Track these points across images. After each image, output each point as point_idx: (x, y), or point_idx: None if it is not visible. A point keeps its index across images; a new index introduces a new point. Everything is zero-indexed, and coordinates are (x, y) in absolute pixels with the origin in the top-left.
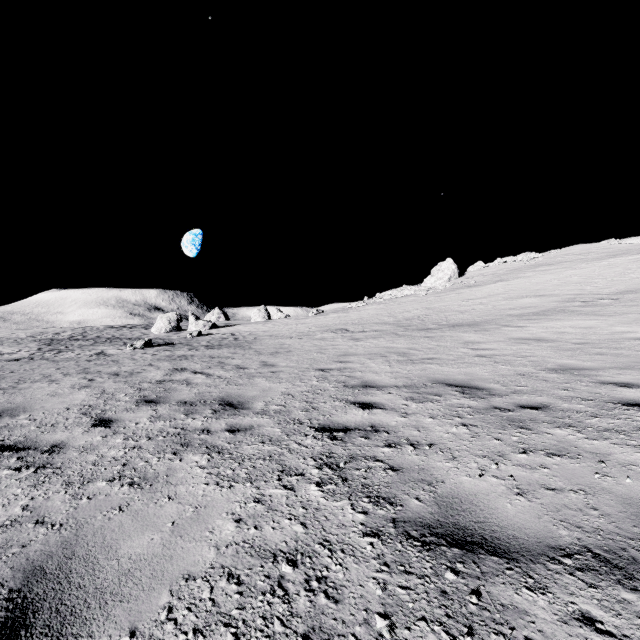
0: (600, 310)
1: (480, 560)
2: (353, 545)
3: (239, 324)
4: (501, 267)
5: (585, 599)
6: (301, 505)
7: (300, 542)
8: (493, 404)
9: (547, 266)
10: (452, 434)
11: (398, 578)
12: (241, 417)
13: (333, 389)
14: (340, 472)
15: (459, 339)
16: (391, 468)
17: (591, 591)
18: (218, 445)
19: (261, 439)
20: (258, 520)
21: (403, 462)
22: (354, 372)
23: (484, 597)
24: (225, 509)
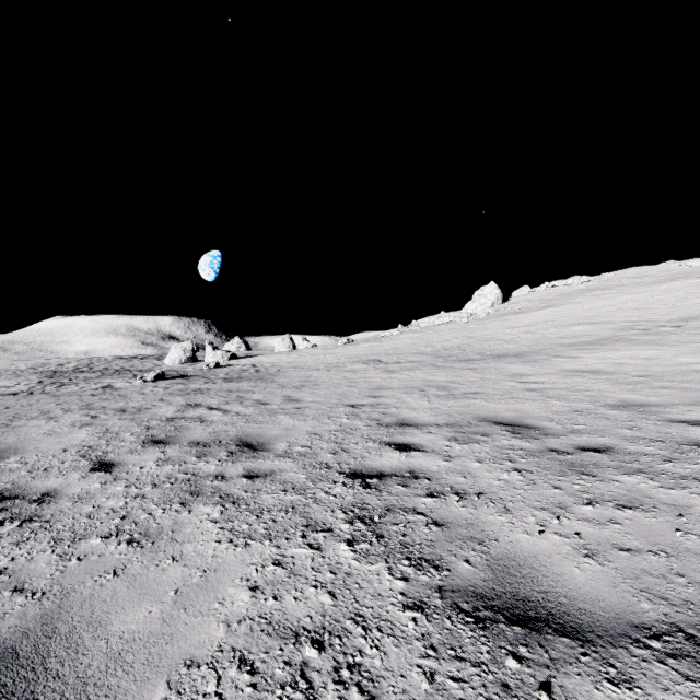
0: (661, 339)
1: (548, 642)
2: (392, 621)
3: (261, 354)
4: (549, 292)
5: (683, 697)
6: (329, 569)
7: (328, 617)
8: (549, 446)
9: (600, 290)
10: (504, 481)
11: (448, 666)
12: (261, 460)
13: (365, 428)
14: (375, 527)
15: (505, 371)
16: (434, 523)
17: (689, 686)
18: (233, 494)
19: (283, 487)
20: (278, 588)
21: (448, 515)
22: (389, 408)
23: (556, 693)
24: (239, 574)
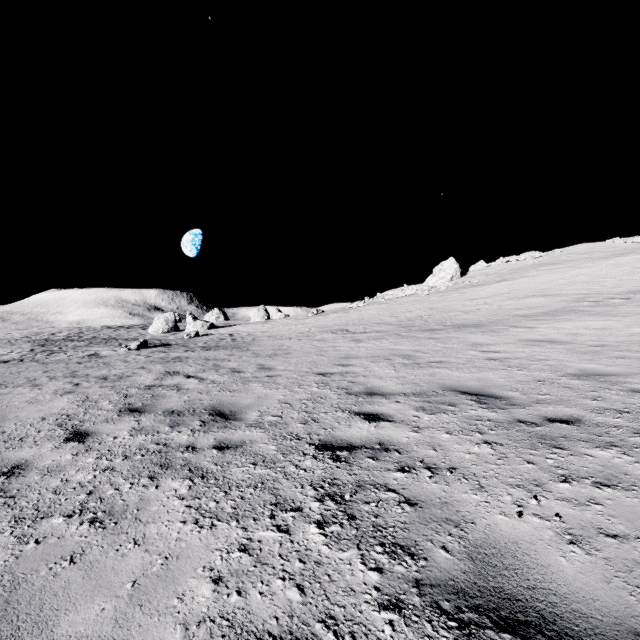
0: (612, 310)
1: None
2: (366, 625)
3: (238, 324)
4: (504, 266)
5: None
6: (298, 556)
7: (295, 618)
8: (516, 416)
9: (552, 265)
10: (475, 455)
11: None
12: (232, 430)
13: (335, 397)
14: (345, 506)
15: (466, 341)
16: (407, 501)
17: None
18: (203, 467)
19: (253, 459)
20: (242, 580)
21: (421, 493)
22: (357, 377)
23: None
24: (202, 561)
